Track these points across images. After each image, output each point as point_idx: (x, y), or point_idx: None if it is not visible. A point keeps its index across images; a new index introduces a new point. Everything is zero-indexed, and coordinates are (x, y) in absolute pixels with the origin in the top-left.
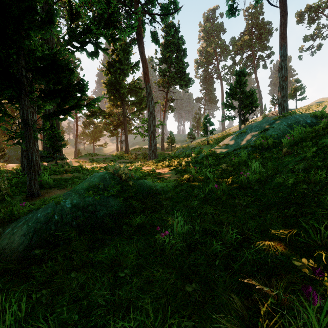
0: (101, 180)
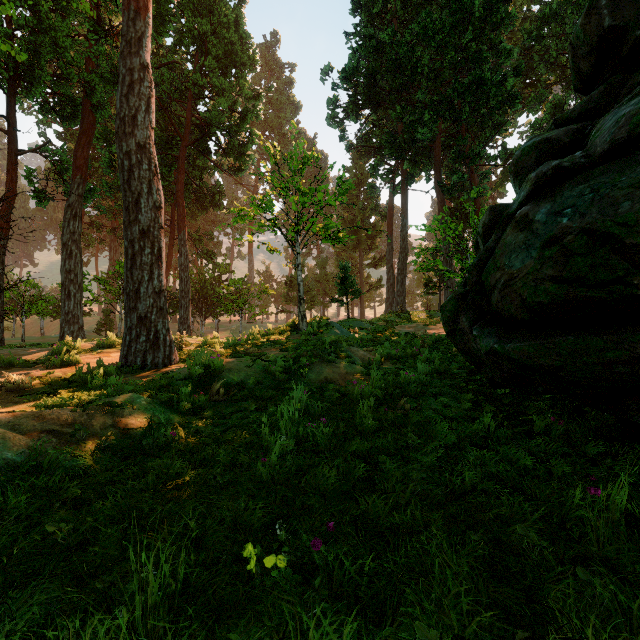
0: None
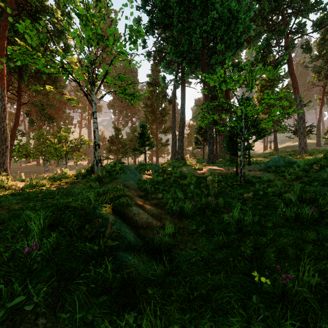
0: (277, 158)
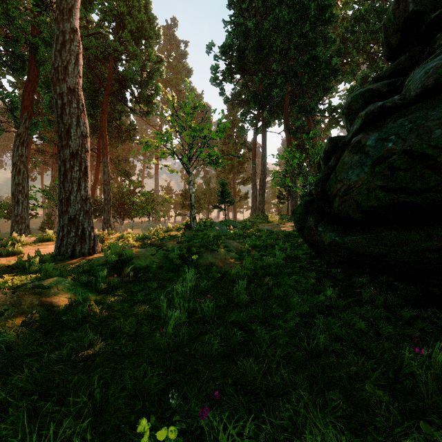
0: None
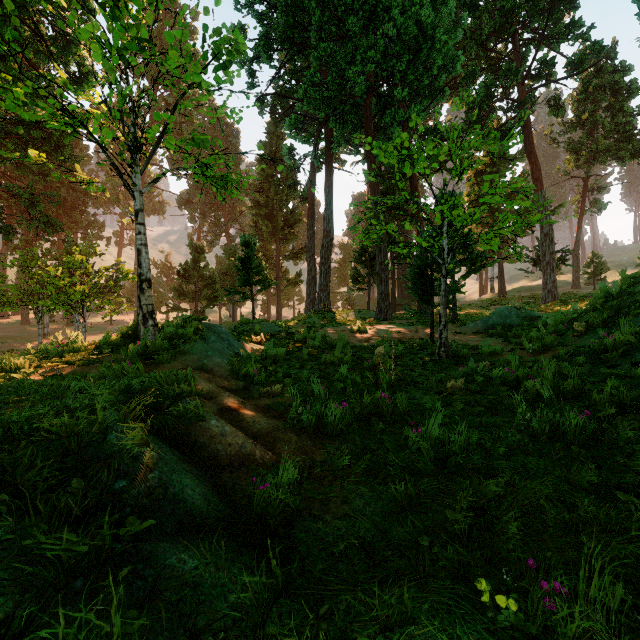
0: (506, 309)
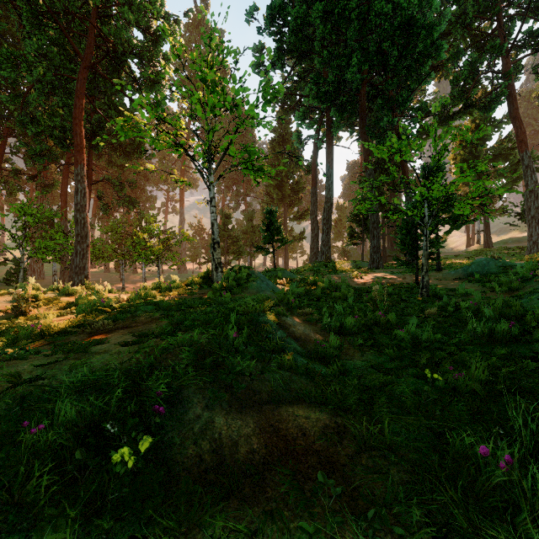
0: (484, 259)
